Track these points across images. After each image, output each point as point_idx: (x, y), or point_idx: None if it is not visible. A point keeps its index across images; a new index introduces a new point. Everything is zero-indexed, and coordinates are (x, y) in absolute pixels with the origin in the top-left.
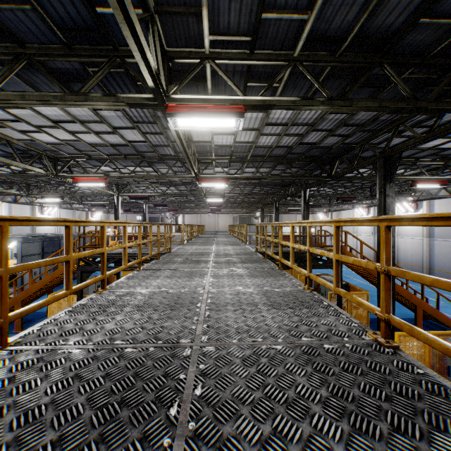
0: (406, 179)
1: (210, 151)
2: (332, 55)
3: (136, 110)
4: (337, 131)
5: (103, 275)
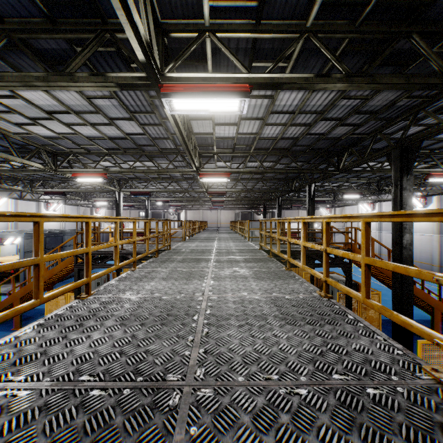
0: (420, 172)
1: (211, 143)
2: (351, 24)
3: (132, 99)
4: (347, 120)
5: (88, 279)
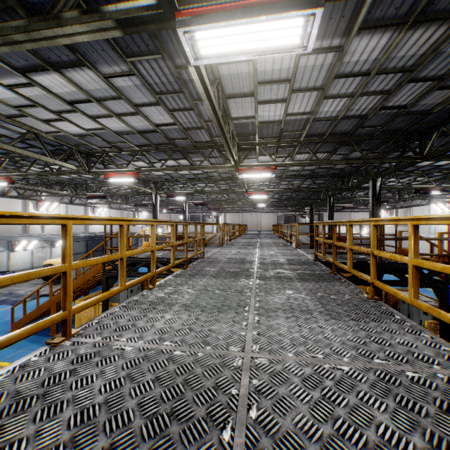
0: None
1: (253, 132)
2: None
3: (155, 73)
4: None
5: (64, 313)
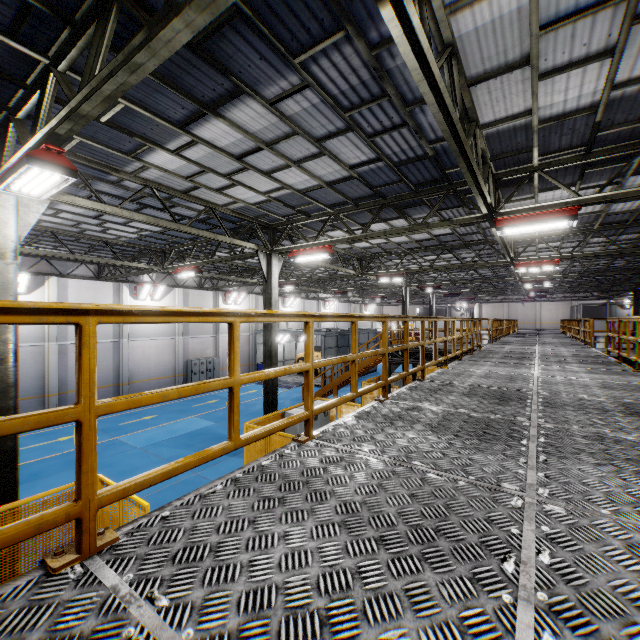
0: None
1: None
2: None
3: (451, 213)
4: None
5: (446, 357)
